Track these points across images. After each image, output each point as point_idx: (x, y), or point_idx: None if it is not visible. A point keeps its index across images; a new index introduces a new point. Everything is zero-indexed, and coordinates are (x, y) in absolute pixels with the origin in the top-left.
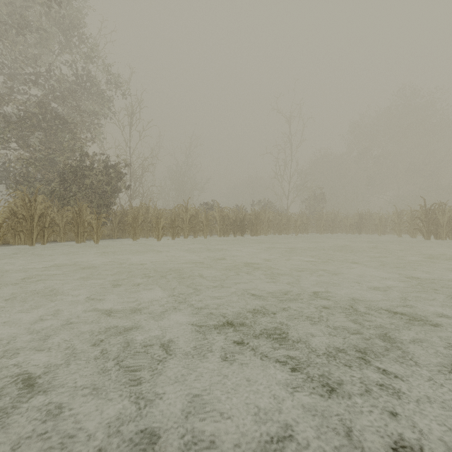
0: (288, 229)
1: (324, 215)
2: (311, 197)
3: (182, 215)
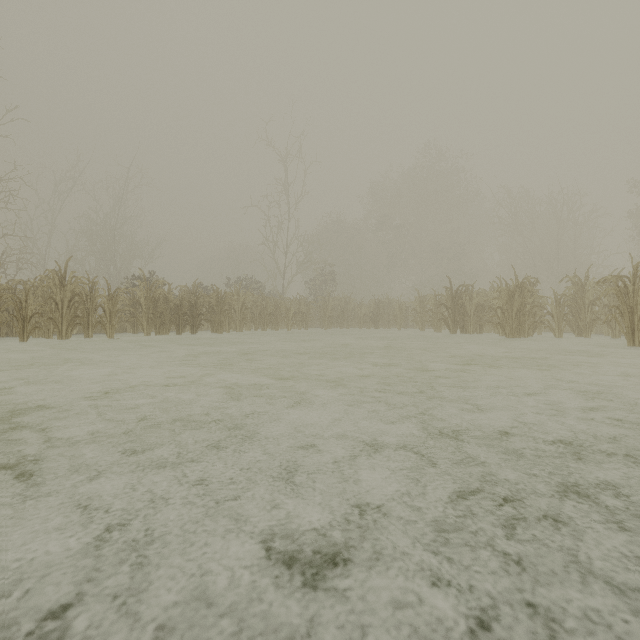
0: (277, 322)
1: (331, 301)
2: (317, 276)
3: (54, 291)
